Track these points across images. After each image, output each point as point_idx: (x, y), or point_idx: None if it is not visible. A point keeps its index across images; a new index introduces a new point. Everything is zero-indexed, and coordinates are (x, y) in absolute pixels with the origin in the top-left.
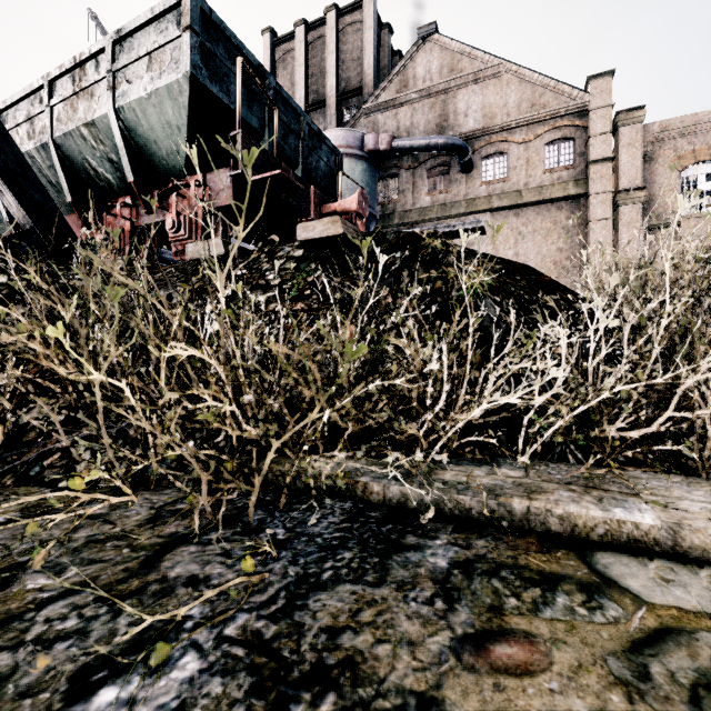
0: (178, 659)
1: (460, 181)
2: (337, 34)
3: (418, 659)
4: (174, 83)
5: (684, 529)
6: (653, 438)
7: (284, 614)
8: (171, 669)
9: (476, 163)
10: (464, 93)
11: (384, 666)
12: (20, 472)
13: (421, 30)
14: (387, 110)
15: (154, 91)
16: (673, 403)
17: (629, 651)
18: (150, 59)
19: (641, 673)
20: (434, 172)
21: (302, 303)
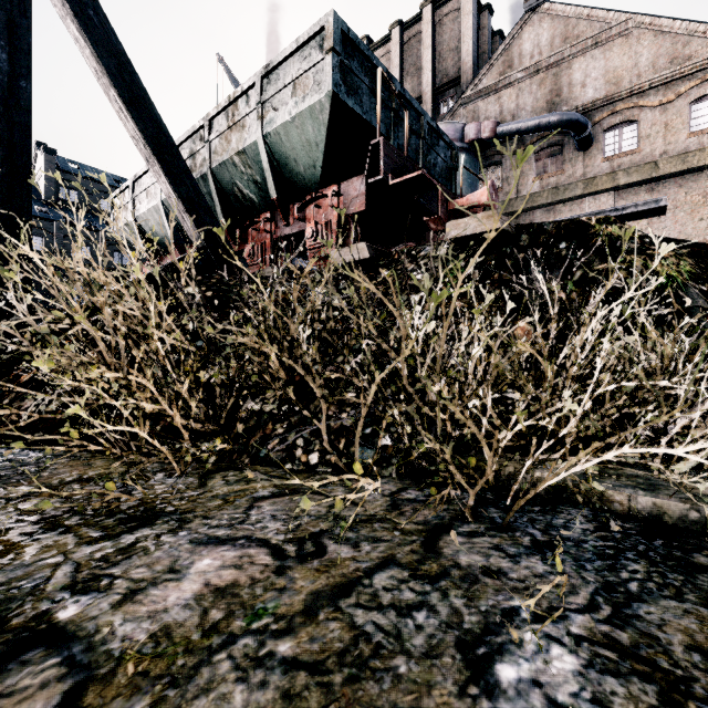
0: (547, 649)
1: (576, 160)
2: (433, 28)
3: None
4: (317, 104)
5: None
6: None
7: (623, 622)
8: (549, 658)
9: (595, 138)
10: (581, 61)
11: None
12: (252, 453)
13: (528, 2)
14: (488, 96)
15: (298, 114)
16: None
17: None
18: (294, 85)
19: None
20: (544, 154)
21: (460, 301)
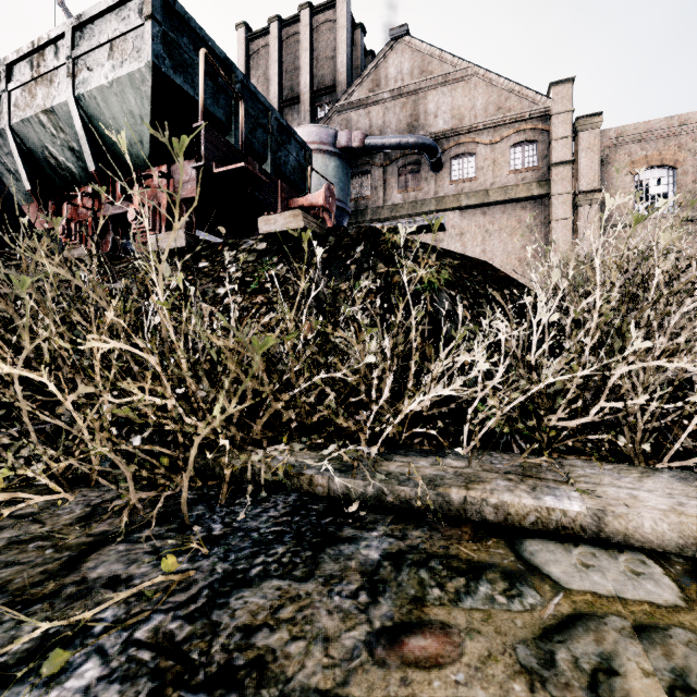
0: (78, 666)
1: (430, 180)
2: (311, 32)
3: (330, 655)
4: (136, 72)
5: (608, 515)
6: (592, 427)
7: (202, 614)
8: (68, 678)
9: (445, 163)
10: (434, 95)
11: (294, 664)
12: None
13: (393, 31)
14: (359, 108)
15: (116, 80)
16: (605, 394)
17: (539, 638)
18: (111, 47)
19: (547, 661)
20: (406, 170)
21: (262, 296)
